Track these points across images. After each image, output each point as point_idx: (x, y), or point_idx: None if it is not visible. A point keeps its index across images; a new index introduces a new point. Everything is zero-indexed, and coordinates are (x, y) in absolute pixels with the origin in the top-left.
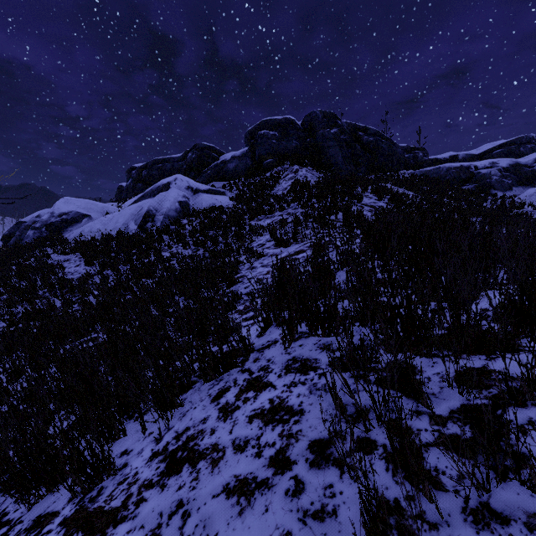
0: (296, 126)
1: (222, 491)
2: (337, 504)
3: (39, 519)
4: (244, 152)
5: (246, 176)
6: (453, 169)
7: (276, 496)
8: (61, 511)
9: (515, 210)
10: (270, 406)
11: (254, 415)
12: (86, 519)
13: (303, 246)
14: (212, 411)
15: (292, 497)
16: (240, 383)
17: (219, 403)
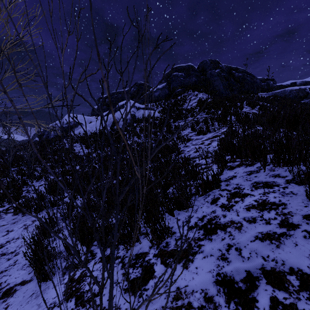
0: (194, 69)
1: (255, 239)
2: None
3: (138, 255)
4: (164, 86)
5: (165, 99)
6: (294, 90)
7: (298, 239)
8: (149, 252)
9: None
10: (257, 203)
11: (248, 207)
12: (170, 254)
13: (217, 133)
14: (215, 208)
15: None
16: (225, 195)
17: (217, 204)
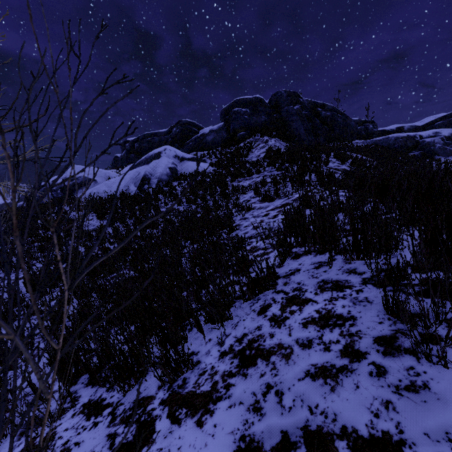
0: (265, 104)
1: (305, 375)
2: (426, 380)
3: (138, 401)
4: (221, 127)
5: (222, 146)
6: (400, 138)
7: (361, 377)
8: (155, 395)
9: None
10: (318, 315)
11: (306, 322)
12: (184, 400)
13: (288, 200)
14: (262, 321)
15: (378, 377)
16: (279, 300)
17: (266, 315)
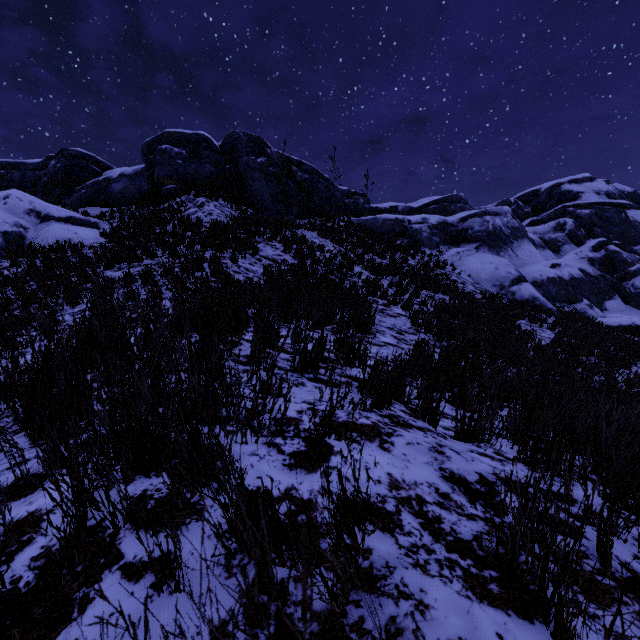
0: (213, 147)
1: None
2: None
3: None
4: (139, 171)
5: (139, 203)
6: (389, 221)
7: None
8: None
9: (438, 270)
10: None
11: None
12: None
13: None
14: None
15: None
16: None
17: None
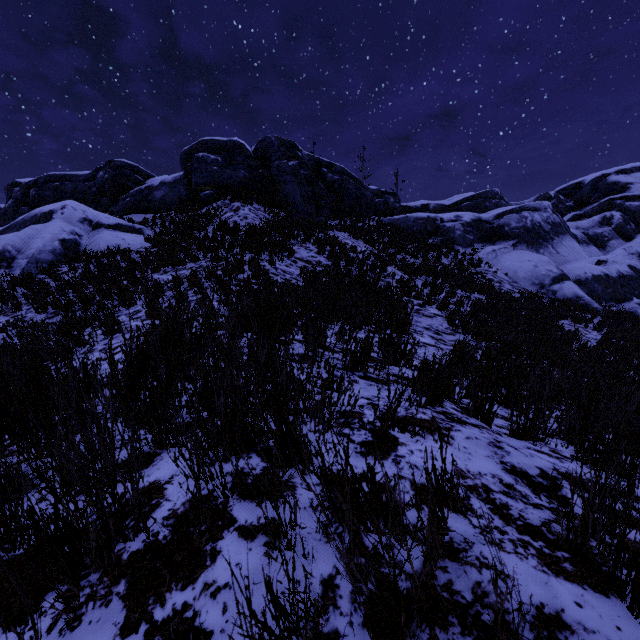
0: (246, 153)
1: None
2: None
3: None
4: (178, 178)
5: (178, 209)
6: (420, 220)
7: None
8: None
9: (472, 269)
10: None
11: None
12: None
13: None
14: None
15: None
16: None
17: None
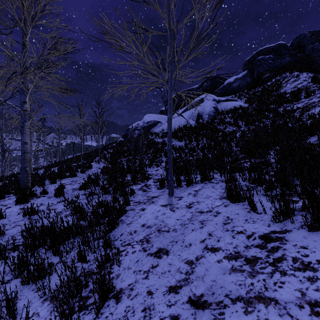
0: (287, 48)
1: None
2: None
3: None
4: (244, 74)
5: (248, 89)
6: None
7: None
8: None
9: None
10: None
11: None
12: None
13: None
14: None
15: None
16: None
17: None
